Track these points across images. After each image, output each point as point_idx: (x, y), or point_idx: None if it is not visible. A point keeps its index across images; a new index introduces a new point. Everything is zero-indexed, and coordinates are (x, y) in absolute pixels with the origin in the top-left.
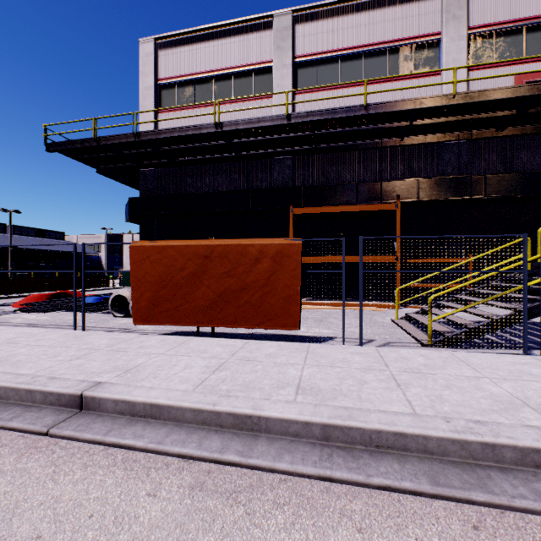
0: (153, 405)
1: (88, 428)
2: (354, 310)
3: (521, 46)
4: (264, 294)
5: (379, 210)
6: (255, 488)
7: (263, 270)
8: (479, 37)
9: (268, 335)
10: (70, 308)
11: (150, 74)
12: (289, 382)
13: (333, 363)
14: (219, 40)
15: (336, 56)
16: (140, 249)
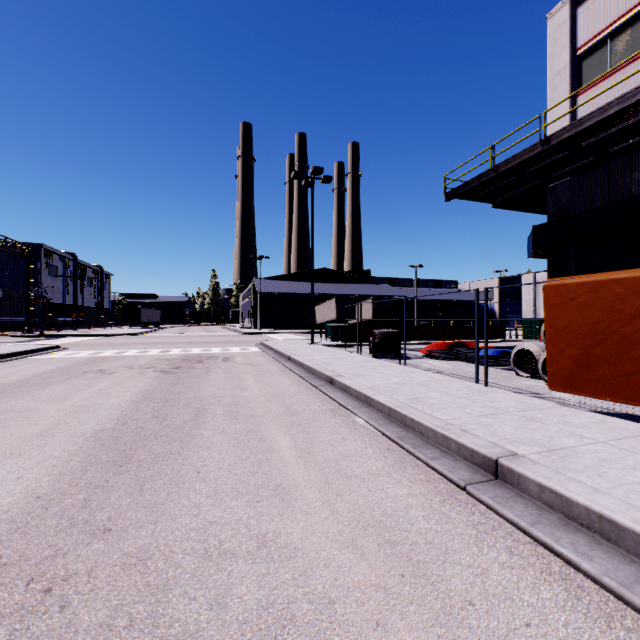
0: (603, 517)
1: (507, 505)
2: None
3: None
4: None
5: None
6: None
7: None
8: None
9: None
10: (467, 359)
11: (563, 51)
12: None
13: None
14: None
15: None
16: (559, 289)
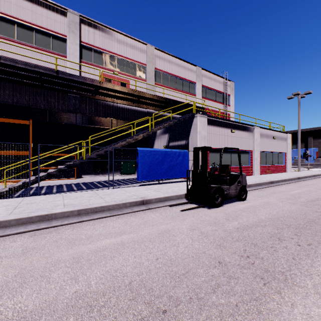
0: None
1: None
2: None
3: (104, 61)
4: None
5: (17, 123)
6: None
7: None
8: (87, 48)
9: None
10: None
11: None
12: None
13: None
14: None
15: None
16: None
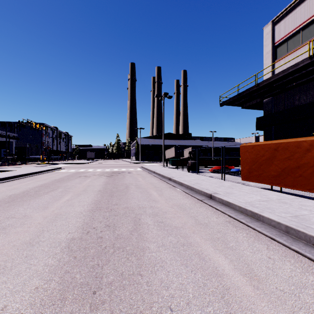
0: (227, 202)
1: (210, 202)
2: None
3: None
4: (313, 171)
5: None
6: (244, 229)
7: (312, 156)
8: None
9: None
10: (226, 173)
11: (269, 44)
12: (293, 213)
13: None
14: None
15: None
16: (244, 147)
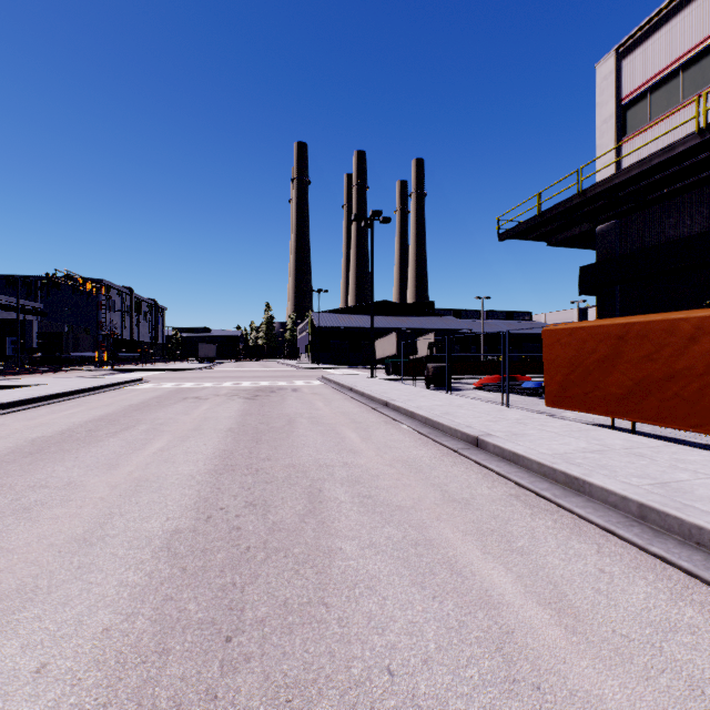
0: (514, 453)
1: (475, 455)
2: None
3: None
4: (702, 386)
5: None
6: (549, 511)
7: (701, 352)
8: None
9: None
10: (512, 391)
11: (609, 100)
12: (657, 478)
13: None
14: None
15: None
16: (551, 333)
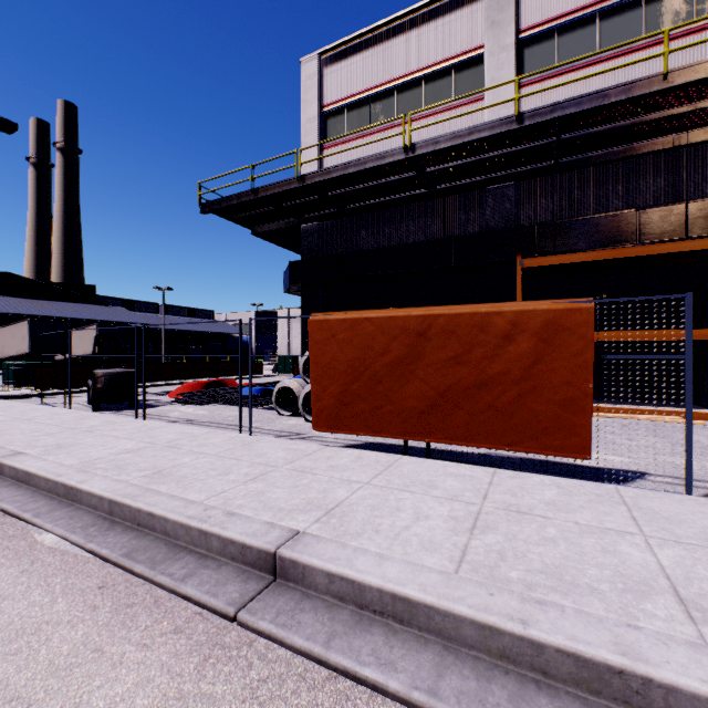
0: (397, 597)
1: (294, 623)
2: (639, 421)
3: None
4: (520, 394)
5: (685, 250)
6: None
7: (518, 353)
8: None
9: (513, 458)
10: (228, 401)
11: (314, 101)
12: (646, 580)
13: (707, 539)
14: (403, 35)
15: (591, 13)
16: (323, 325)
